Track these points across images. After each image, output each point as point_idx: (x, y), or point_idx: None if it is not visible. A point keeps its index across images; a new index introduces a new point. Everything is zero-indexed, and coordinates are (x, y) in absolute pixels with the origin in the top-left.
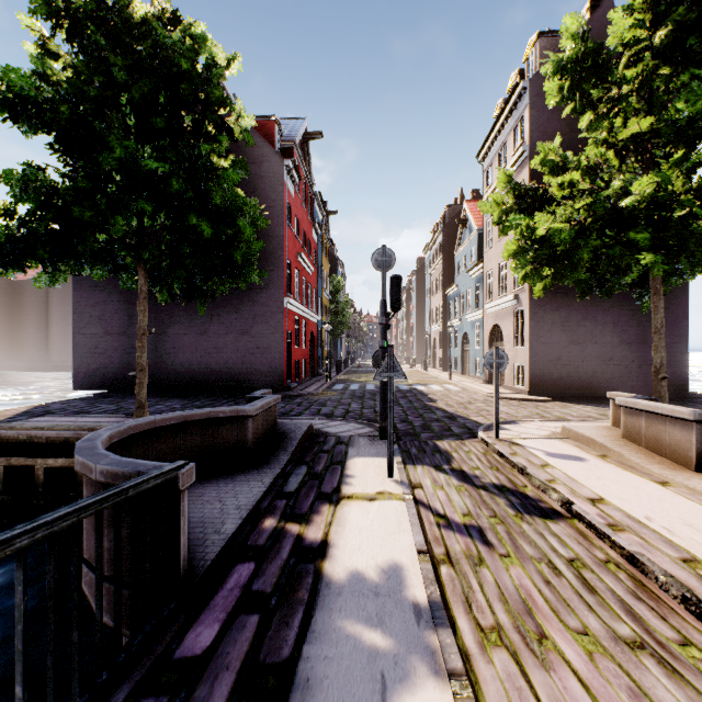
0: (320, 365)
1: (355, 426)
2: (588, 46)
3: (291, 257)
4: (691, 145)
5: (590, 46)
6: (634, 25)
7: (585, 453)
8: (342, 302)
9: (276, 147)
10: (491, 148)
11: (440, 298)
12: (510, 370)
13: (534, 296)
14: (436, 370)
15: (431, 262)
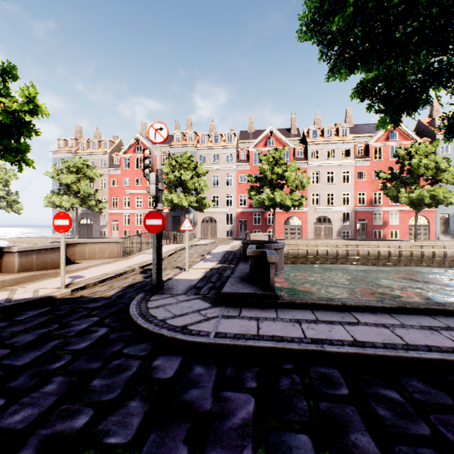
0: None
1: (163, 310)
2: None
3: None
4: None
5: None
6: None
7: (57, 278)
8: None
9: None
10: None
11: None
12: None
13: None
14: None
15: None
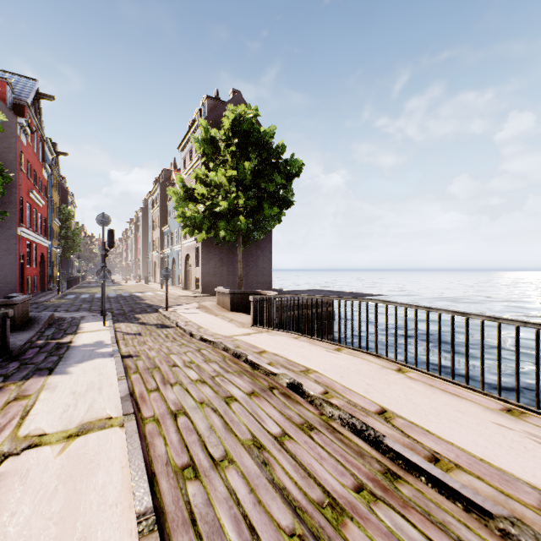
0: (50, 282)
1: (86, 313)
2: (208, 136)
3: (23, 194)
4: (246, 188)
5: (209, 137)
6: (225, 135)
7: (201, 311)
8: (73, 227)
9: (8, 104)
10: (186, 147)
11: (158, 233)
12: (194, 280)
13: (198, 241)
14: (155, 283)
15: (153, 206)
